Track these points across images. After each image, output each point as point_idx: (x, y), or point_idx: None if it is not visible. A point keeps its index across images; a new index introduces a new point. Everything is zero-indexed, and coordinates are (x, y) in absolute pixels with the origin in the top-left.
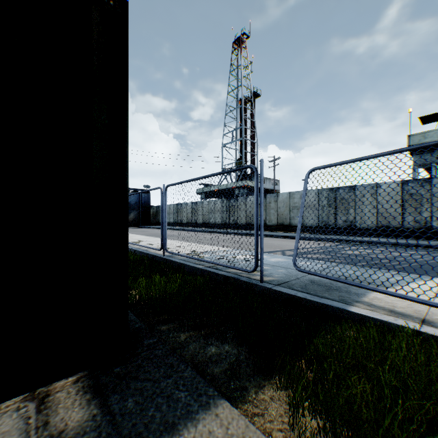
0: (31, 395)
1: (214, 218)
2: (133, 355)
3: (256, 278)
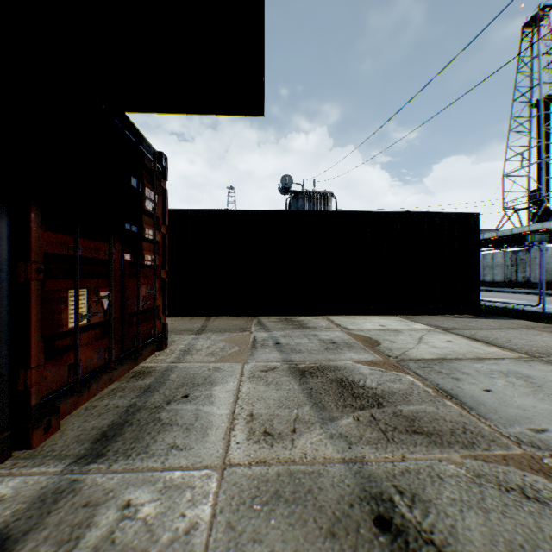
0: (459, 315)
1: (491, 275)
2: (481, 315)
3: (538, 311)
